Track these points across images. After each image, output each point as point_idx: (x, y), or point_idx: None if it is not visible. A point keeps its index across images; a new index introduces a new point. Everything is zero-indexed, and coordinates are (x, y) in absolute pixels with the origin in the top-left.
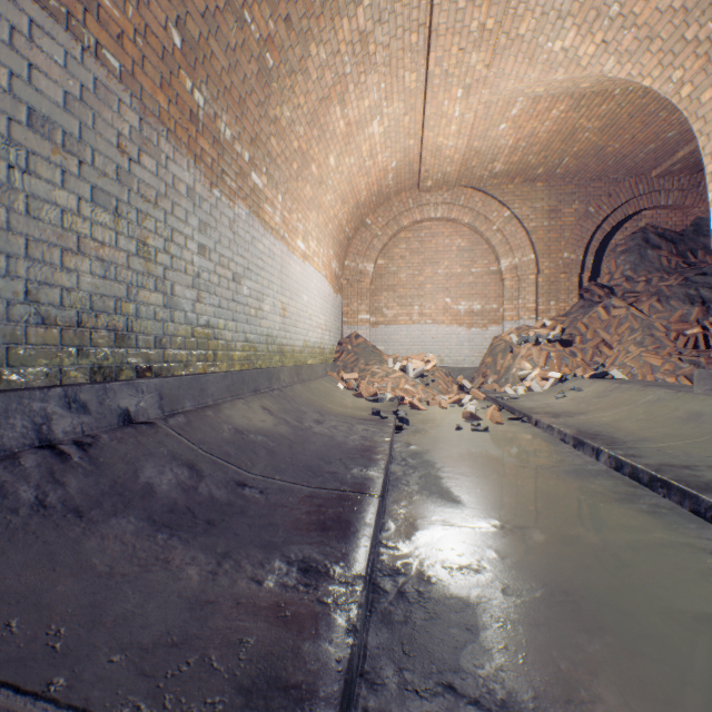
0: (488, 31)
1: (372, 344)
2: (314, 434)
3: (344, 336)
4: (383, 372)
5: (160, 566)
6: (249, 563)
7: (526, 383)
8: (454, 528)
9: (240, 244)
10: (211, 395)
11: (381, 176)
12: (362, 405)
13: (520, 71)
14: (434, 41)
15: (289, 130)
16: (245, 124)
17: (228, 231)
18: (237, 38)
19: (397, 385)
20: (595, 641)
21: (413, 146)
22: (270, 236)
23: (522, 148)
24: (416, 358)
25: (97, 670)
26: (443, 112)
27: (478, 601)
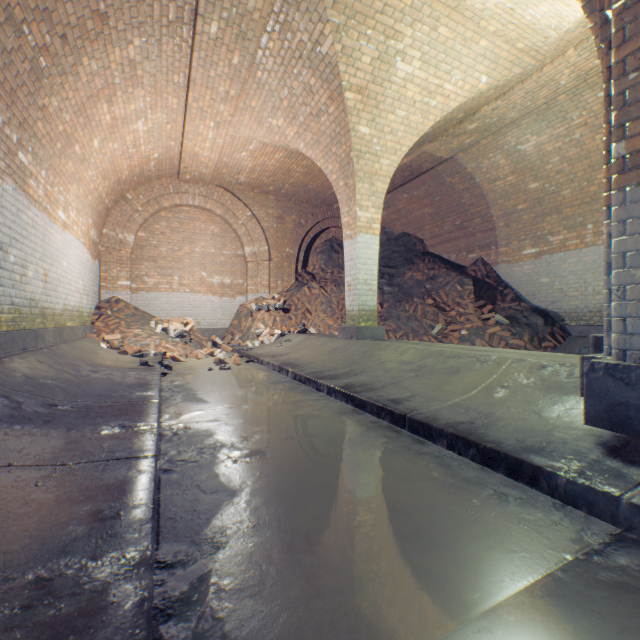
0: (232, 97)
1: (133, 308)
2: (95, 378)
3: (102, 300)
4: (146, 333)
5: (30, 435)
6: (87, 429)
7: (261, 338)
8: (204, 411)
9: (8, 216)
10: None
11: (144, 162)
12: (129, 360)
13: (254, 126)
14: (193, 87)
15: (57, 116)
16: (15, 110)
17: None
18: (14, 43)
19: (160, 343)
20: (259, 427)
21: (174, 146)
22: (35, 208)
23: (258, 171)
24: (177, 321)
25: (32, 459)
26: (200, 132)
27: (214, 428)
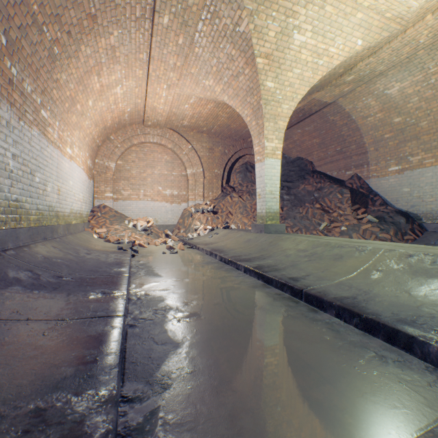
0: (178, 67)
1: (114, 211)
2: (88, 258)
3: (95, 206)
4: (122, 228)
5: (43, 298)
6: (80, 294)
7: (198, 231)
8: (159, 282)
9: (35, 152)
10: (22, 240)
11: (121, 114)
12: (111, 246)
13: (193, 86)
14: (152, 61)
15: (65, 86)
16: (39, 82)
17: (28, 145)
18: (38, 39)
19: (131, 235)
20: (196, 296)
21: (140, 103)
22: (52, 146)
23: (196, 117)
24: (142, 220)
25: (42, 315)
26: (157, 92)
27: (165, 295)
